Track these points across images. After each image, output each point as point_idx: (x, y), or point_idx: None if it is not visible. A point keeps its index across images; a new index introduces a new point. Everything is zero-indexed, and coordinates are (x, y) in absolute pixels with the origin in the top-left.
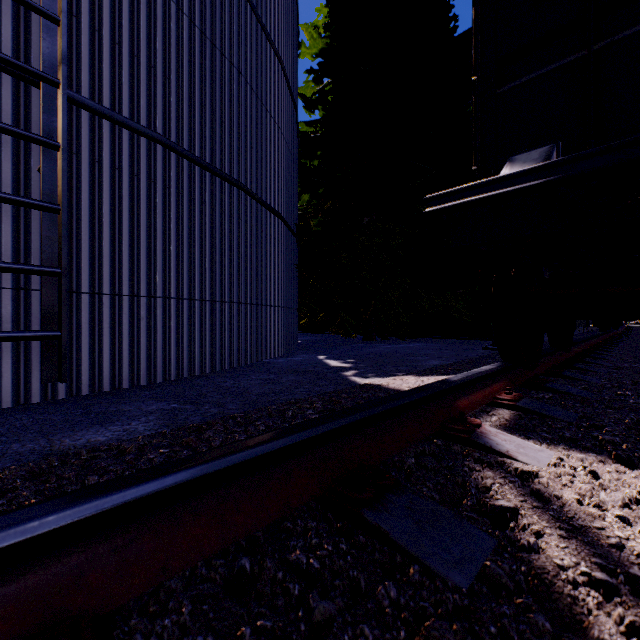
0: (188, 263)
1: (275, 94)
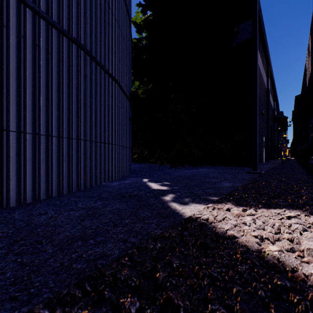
0: (16, 97)
1: None
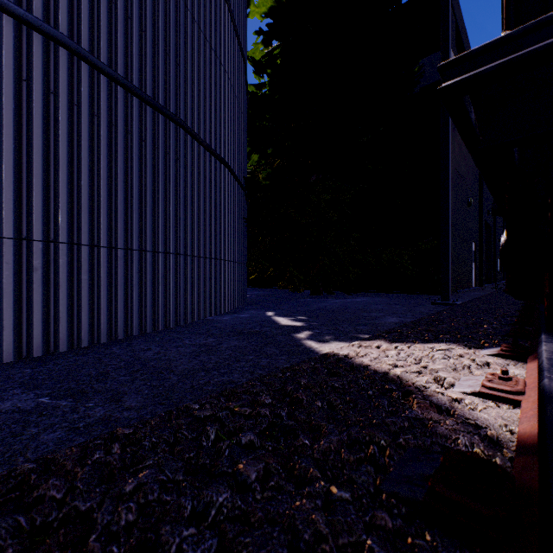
0: (107, 203)
1: (221, 34)
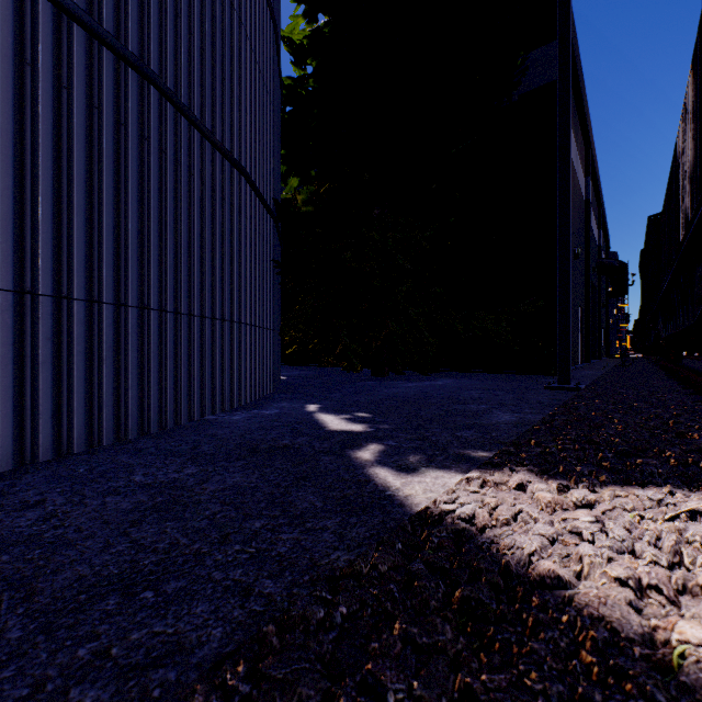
0: None
1: None
